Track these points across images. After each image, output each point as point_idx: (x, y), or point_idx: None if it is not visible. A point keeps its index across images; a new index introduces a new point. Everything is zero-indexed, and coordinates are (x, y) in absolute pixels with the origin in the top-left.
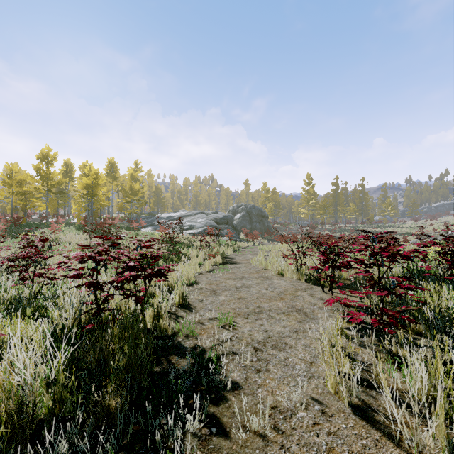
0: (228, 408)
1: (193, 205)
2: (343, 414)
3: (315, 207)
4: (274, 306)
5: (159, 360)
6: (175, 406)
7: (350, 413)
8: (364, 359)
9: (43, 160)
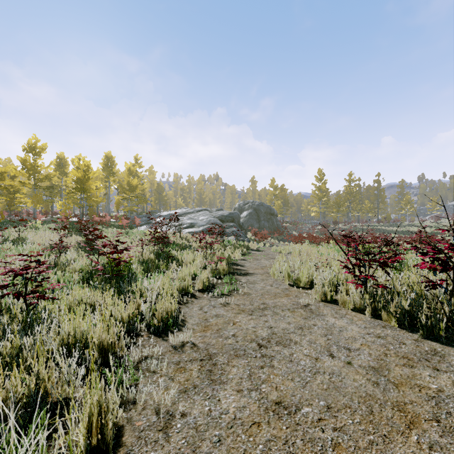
0: None
1: (196, 203)
2: None
3: (327, 205)
4: None
5: None
6: None
7: None
8: None
9: (29, 152)
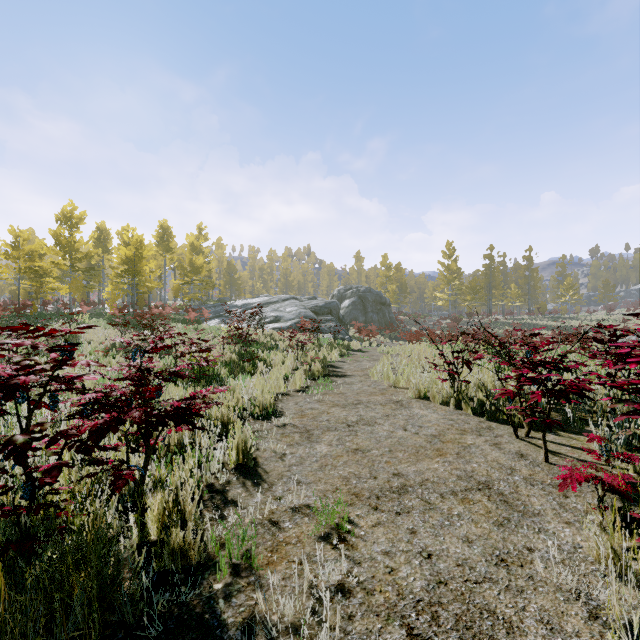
0: None
1: (281, 288)
2: None
3: (459, 290)
4: (429, 472)
5: None
6: None
7: None
8: None
9: (65, 223)
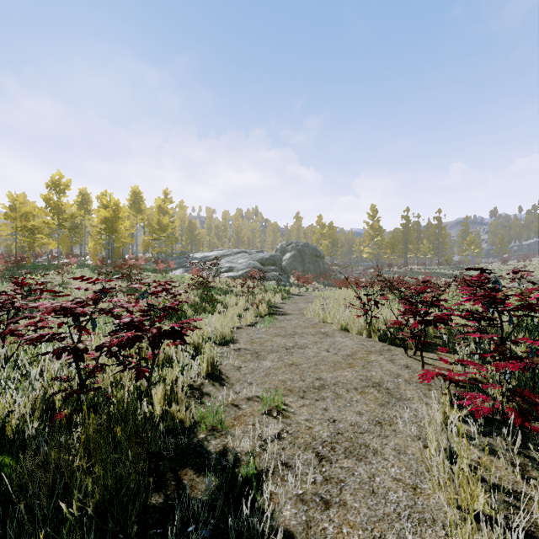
0: None
1: (233, 243)
2: None
3: (381, 245)
4: (341, 377)
5: (163, 479)
6: None
7: None
8: (503, 481)
9: (53, 189)
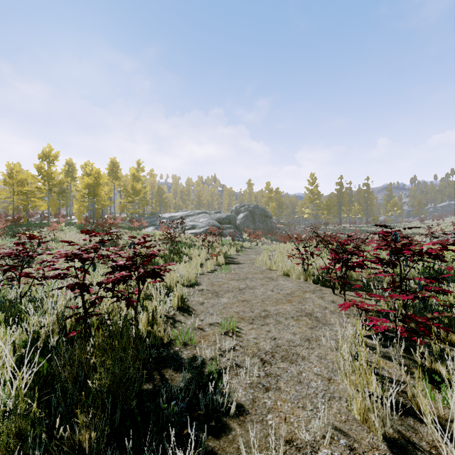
0: (232, 441)
1: (195, 205)
2: (377, 452)
3: (319, 207)
4: (282, 309)
5: (151, 375)
6: (165, 441)
7: (386, 451)
8: (392, 374)
9: (45, 160)
